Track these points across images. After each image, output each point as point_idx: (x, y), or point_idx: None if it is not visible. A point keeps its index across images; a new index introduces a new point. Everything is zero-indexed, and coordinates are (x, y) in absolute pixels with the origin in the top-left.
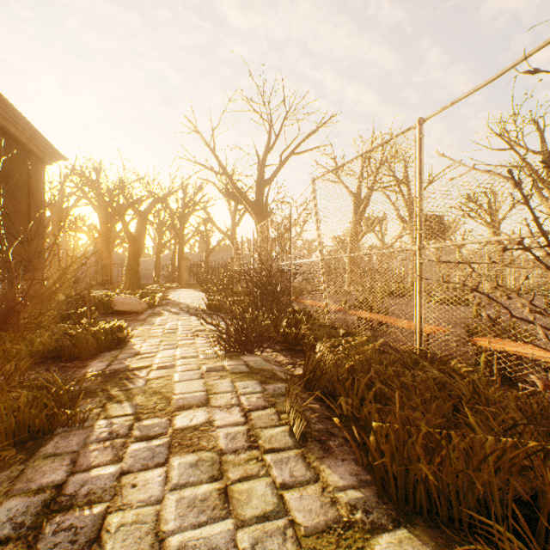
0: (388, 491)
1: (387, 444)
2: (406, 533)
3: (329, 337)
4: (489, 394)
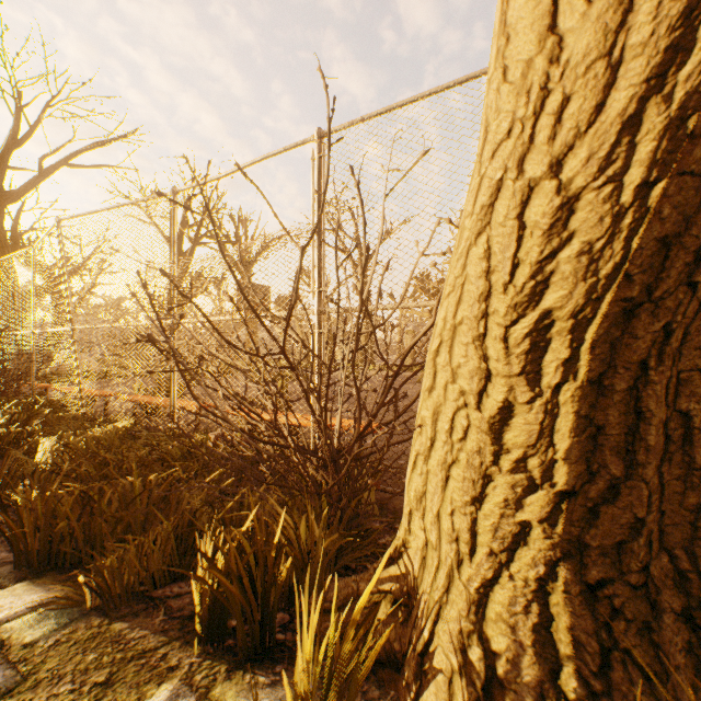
0: (28, 559)
1: (43, 517)
2: (28, 582)
3: (76, 431)
4: (200, 455)
